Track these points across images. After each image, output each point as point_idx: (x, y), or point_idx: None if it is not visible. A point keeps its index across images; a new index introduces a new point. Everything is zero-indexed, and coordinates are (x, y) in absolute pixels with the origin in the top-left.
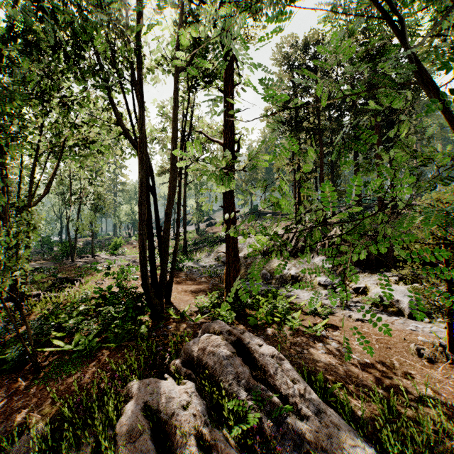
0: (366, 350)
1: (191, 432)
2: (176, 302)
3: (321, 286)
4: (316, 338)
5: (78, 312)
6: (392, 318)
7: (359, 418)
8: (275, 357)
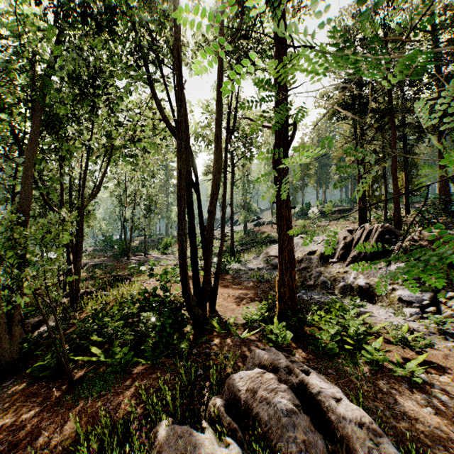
0: None
1: None
2: (221, 310)
3: (403, 303)
4: (412, 383)
5: (120, 316)
6: None
7: None
8: (365, 428)
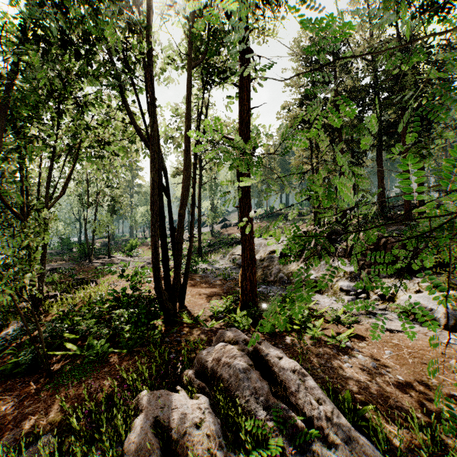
0: (398, 365)
1: (204, 455)
2: (190, 306)
3: (343, 292)
4: (340, 349)
5: (92, 314)
6: (425, 329)
7: (395, 447)
8: (297, 373)
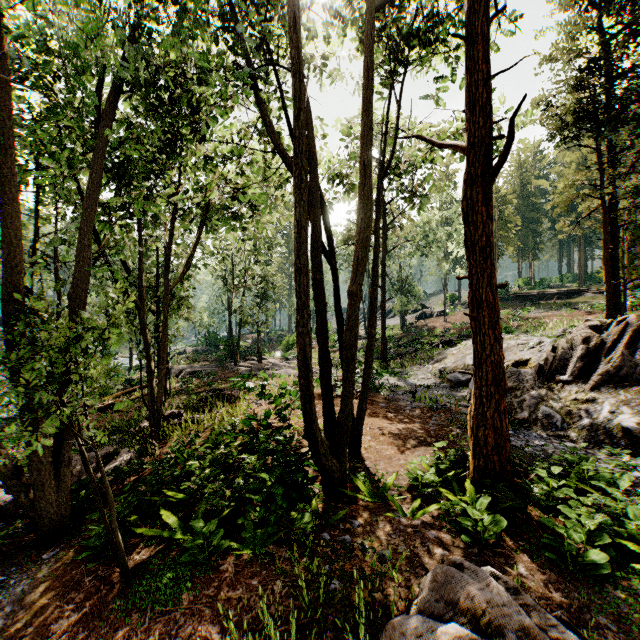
0: None
1: None
2: (369, 458)
3: None
4: None
5: (213, 458)
6: None
7: None
8: None
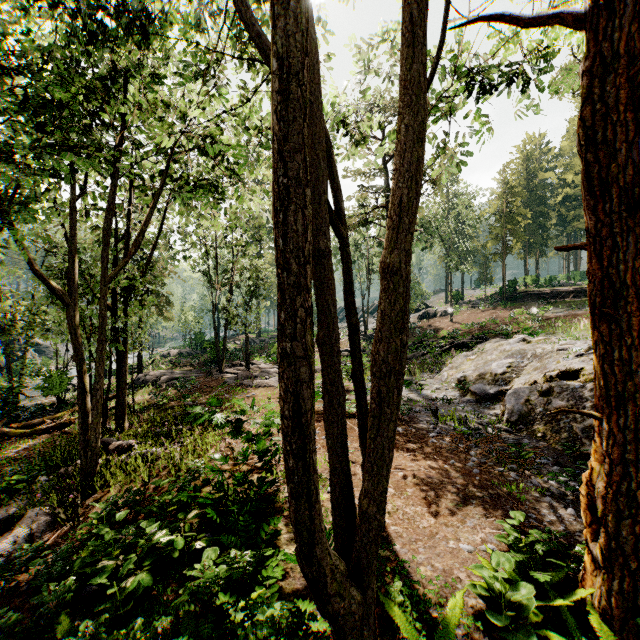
0: None
1: None
2: (400, 536)
3: None
4: None
5: (145, 550)
6: None
7: None
8: None
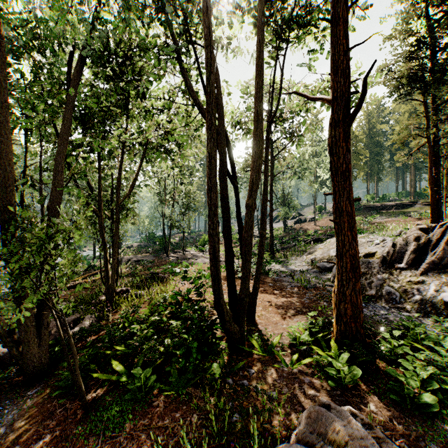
0: None
1: None
2: (261, 323)
3: None
4: None
5: (149, 323)
6: None
7: None
8: None
